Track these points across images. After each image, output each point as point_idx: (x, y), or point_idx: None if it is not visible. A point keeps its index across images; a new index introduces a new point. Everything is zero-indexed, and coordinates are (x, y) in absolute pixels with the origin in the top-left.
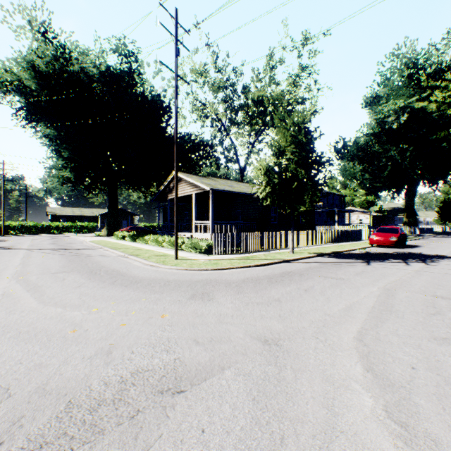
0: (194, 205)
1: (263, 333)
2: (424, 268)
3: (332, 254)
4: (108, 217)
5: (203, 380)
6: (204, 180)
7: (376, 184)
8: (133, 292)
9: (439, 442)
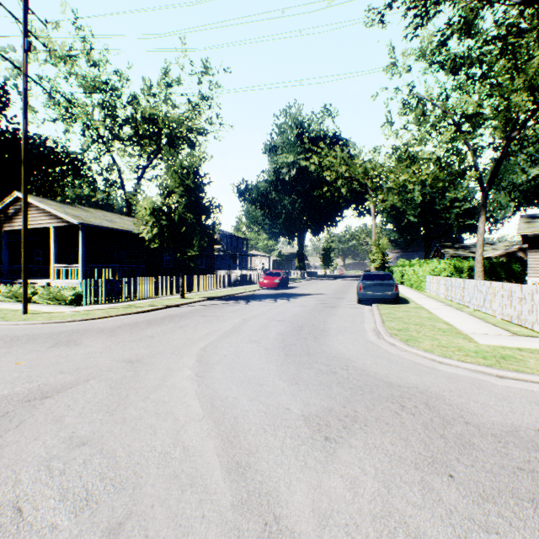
0: (54, 242)
1: (130, 357)
2: (284, 303)
3: (223, 297)
4: None
5: (70, 388)
6: (69, 209)
7: (275, 230)
8: None
9: (214, 378)
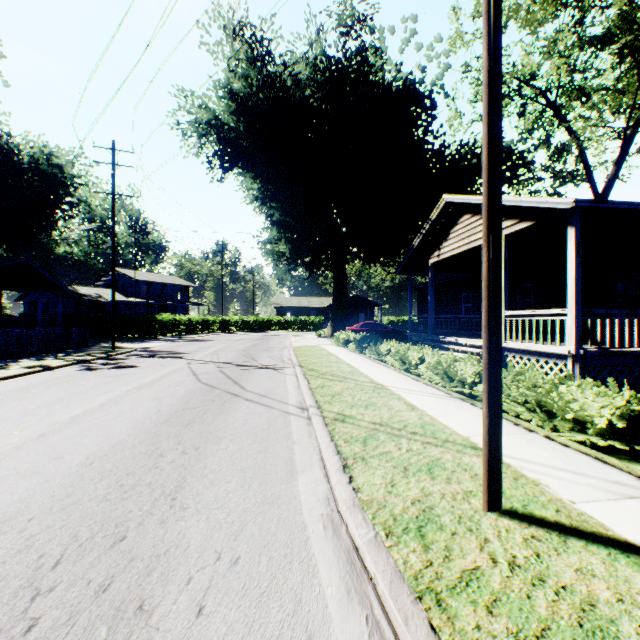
0: (503, 267)
1: None
2: None
3: None
4: (333, 307)
5: None
6: None
7: None
8: None
9: None
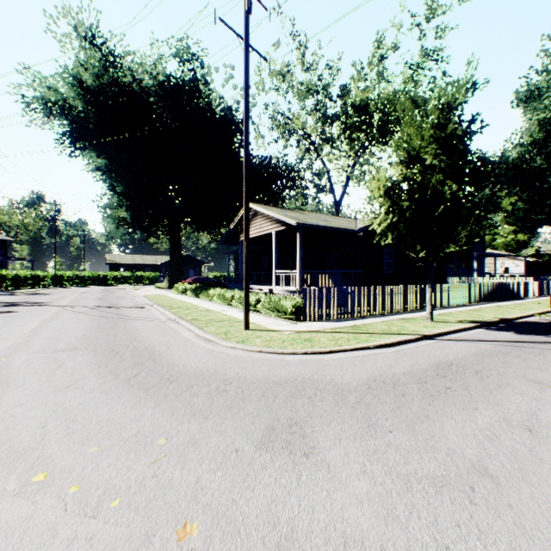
0: (275, 248)
1: None
2: None
3: (498, 323)
4: (170, 265)
5: None
6: (287, 212)
7: (536, 216)
8: (152, 409)
9: None
